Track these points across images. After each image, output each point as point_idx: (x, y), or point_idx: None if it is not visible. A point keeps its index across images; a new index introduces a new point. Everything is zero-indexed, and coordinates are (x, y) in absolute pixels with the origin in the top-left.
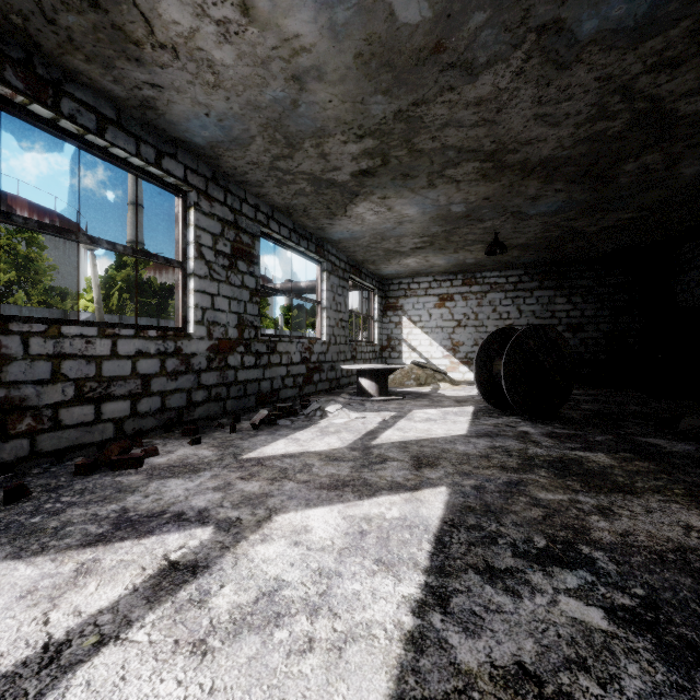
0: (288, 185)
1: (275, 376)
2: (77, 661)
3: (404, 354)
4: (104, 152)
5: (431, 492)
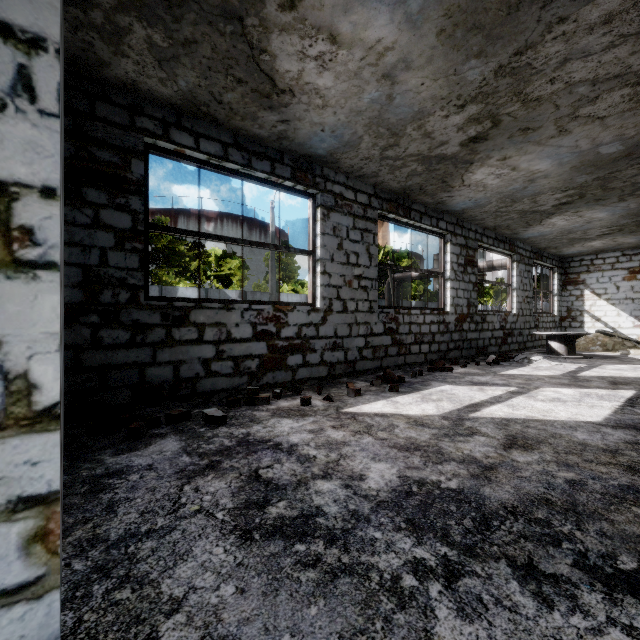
0: (501, 217)
1: (485, 337)
2: (508, 398)
3: (586, 324)
4: (419, 228)
5: (624, 391)
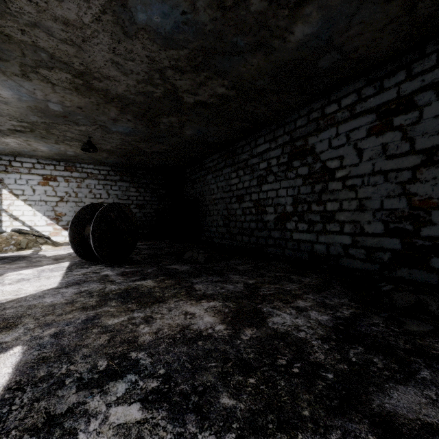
0: None
1: None
2: None
3: (4, 223)
4: None
5: (0, 359)
